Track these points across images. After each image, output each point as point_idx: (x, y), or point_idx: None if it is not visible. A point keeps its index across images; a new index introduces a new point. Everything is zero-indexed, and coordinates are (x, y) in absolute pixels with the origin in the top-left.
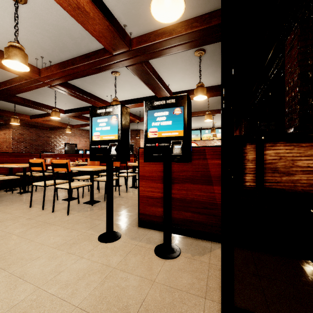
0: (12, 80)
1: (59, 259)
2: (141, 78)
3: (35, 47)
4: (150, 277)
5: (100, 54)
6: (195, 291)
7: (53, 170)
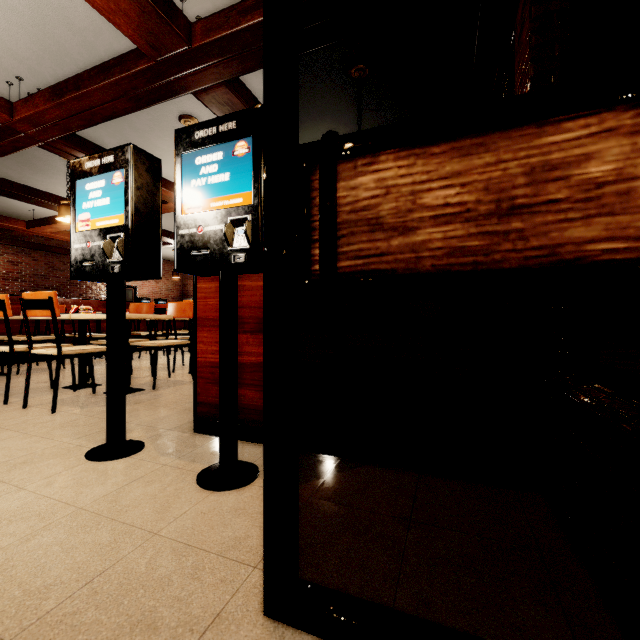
0: None
1: None
2: None
3: None
4: (152, 525)
5: (130, 61)
6: (240, 552)
7: (25, 315)
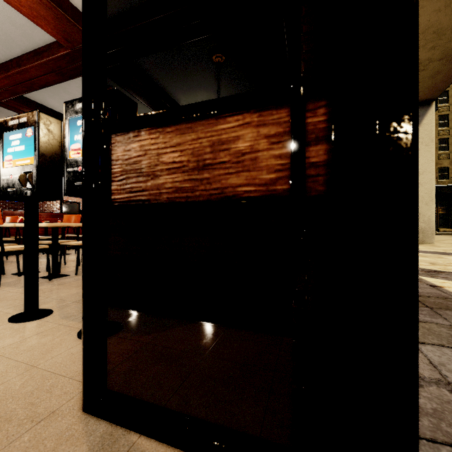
0: None
1: None
2: (133, 91)
3: None
4: (35, 361)
5: (54, 49)
6: None
7: None
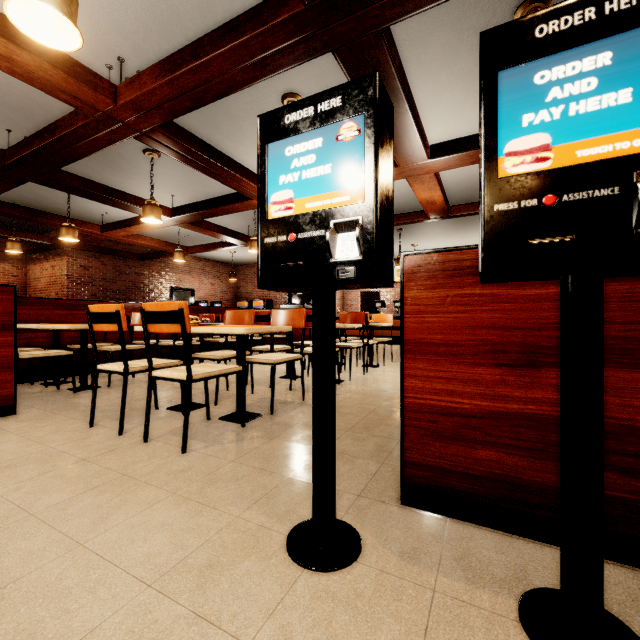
0: (56, 126)
1: None
2: None
3: (104, 26)
4: None
5: (268, 12)
6: None
7: (146, 330)
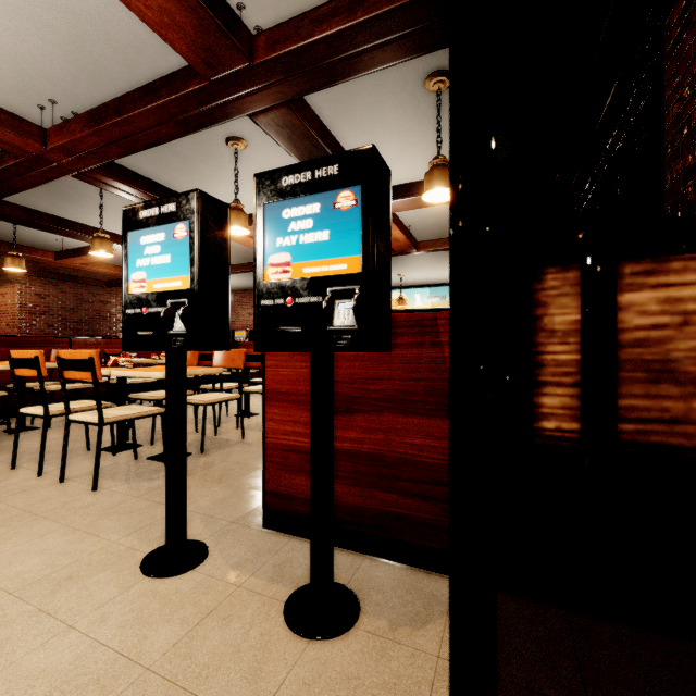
0: None
1: (3, 634)
2: (292, 148)
3: (30, 73)
4: None
5: (180, 81)
6: None
7: (62, 376)
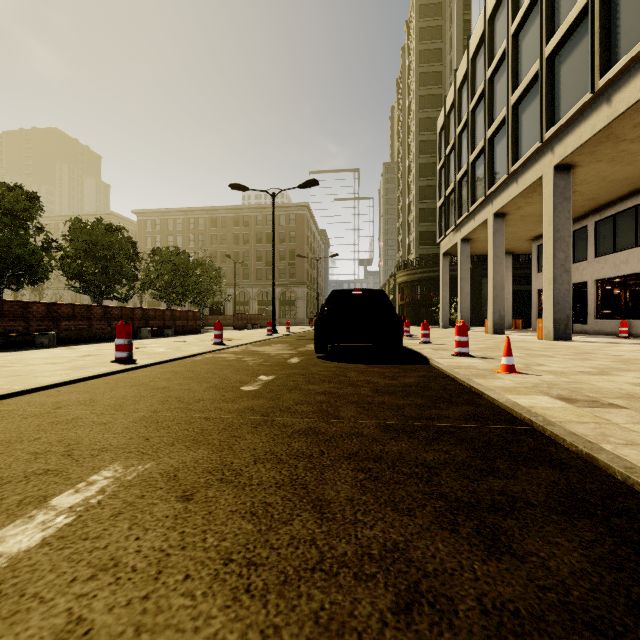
0: None
1: None
2: None
3: None
4: None
5: None
6: None
7: None
